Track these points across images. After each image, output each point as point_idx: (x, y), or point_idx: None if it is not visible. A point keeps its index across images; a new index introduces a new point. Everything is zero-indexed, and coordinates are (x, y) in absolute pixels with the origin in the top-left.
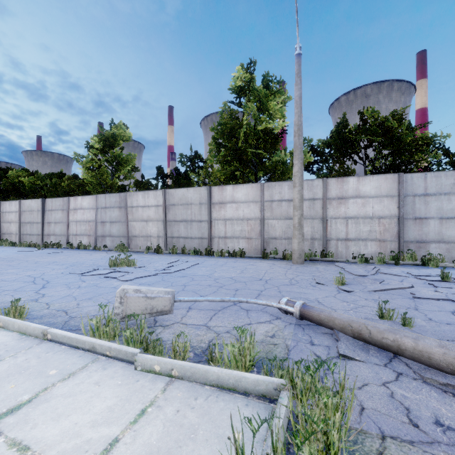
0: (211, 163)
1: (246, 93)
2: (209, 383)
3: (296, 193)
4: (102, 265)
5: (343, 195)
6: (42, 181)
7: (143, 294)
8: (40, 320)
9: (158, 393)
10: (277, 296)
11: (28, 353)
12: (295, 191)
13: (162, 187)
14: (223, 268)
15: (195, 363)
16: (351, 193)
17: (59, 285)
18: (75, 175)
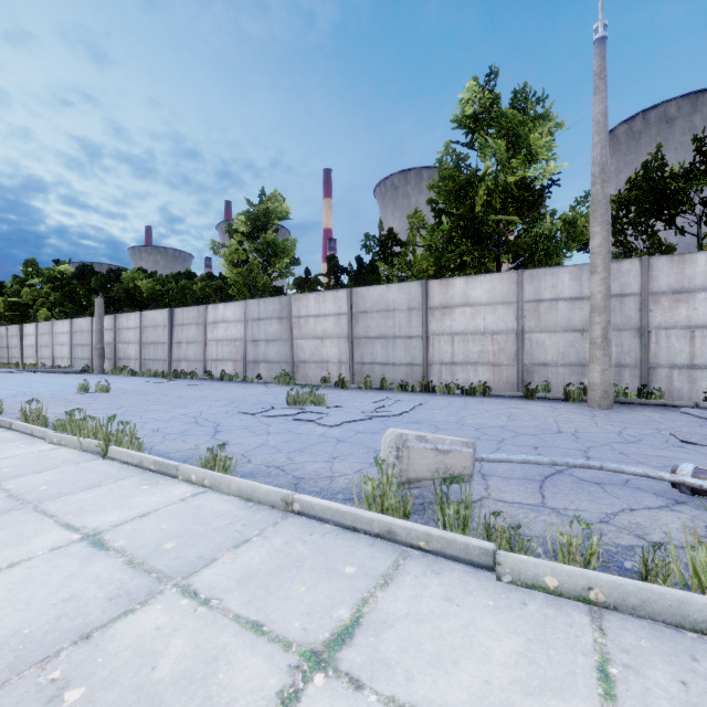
0: (413, 246)
1: (484, 124)
2: (690, 626)
3: (597, 284)
4: (275, 403)
5: (684, 287)
6: (163, 286)
7: (431, 445)
8: (254, 479)
9: (593, 635)
10: (628, 462)
11: (280, 532)
12: (595, 280)
13: (334, 287)
14: (471, 412)
15: (640, 581)
16: (701, 282)
17: (237, 429)
18: (210, 274)
